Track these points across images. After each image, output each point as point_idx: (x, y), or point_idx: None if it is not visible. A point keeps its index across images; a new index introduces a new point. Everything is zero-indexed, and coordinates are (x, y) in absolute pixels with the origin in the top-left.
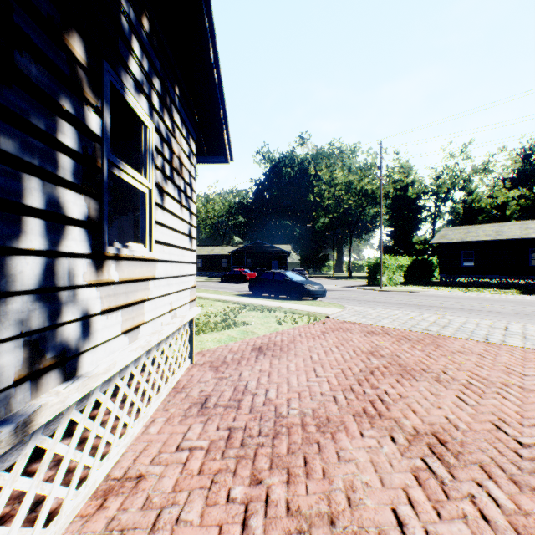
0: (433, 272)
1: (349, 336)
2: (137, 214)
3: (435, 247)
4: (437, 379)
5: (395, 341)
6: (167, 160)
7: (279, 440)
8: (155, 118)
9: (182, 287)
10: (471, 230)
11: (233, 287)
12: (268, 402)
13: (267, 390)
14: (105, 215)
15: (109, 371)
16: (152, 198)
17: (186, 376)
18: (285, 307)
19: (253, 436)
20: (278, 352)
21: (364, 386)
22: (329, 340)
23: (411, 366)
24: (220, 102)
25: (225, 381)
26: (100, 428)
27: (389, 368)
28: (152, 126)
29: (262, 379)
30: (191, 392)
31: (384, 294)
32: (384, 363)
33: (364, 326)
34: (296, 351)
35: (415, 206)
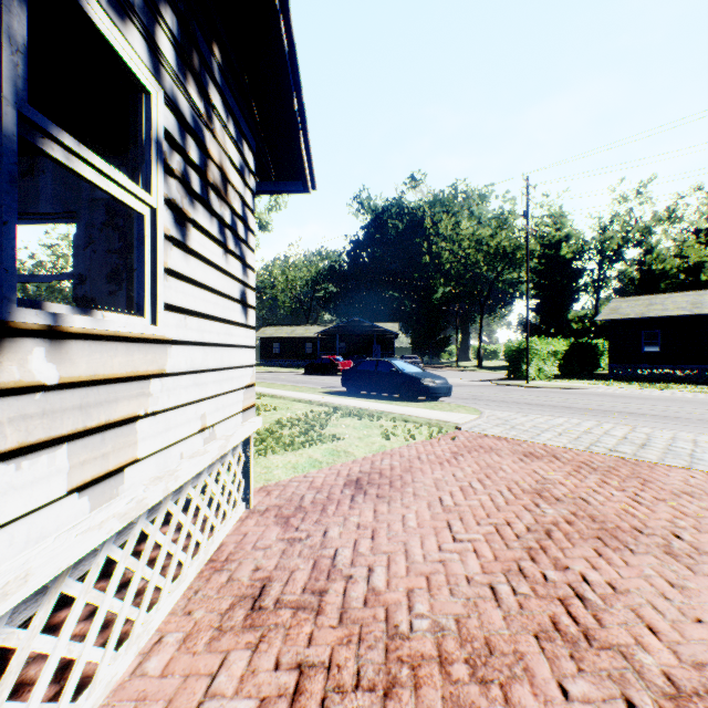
0: (598, 361)
1: (497, 461)
2: (131, 255)
3: (599, 325)
4: (669, 549)
5: (572, 471)
6: (194, 166)
7: (397, 703)
8: (164, 78)
9: (228, 388)
10: (654, 301)
11: (321, 380)
12: (373, 598)
13: (370, 570)
14: (8, 235)
15: (4, 599)
16: (157, 225)
17: (235, 536)
18: (394, 411)
19: (345, 691)
20: (387, 489)
21: (542, 564)
22: (466, 468)
23: (613, 521)
24: (292, 84)
25: (298, 548)
26: (10, 706)
27: (577, 524)
28: (156, 90)
29: (362, 543)
30: (239, 571)
31: (533, 392)
32: (564, 513)
33: (515, 443)
34: (415, 488)
35: (571, 270)
